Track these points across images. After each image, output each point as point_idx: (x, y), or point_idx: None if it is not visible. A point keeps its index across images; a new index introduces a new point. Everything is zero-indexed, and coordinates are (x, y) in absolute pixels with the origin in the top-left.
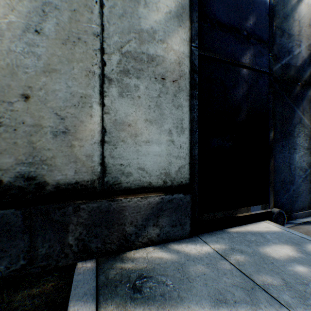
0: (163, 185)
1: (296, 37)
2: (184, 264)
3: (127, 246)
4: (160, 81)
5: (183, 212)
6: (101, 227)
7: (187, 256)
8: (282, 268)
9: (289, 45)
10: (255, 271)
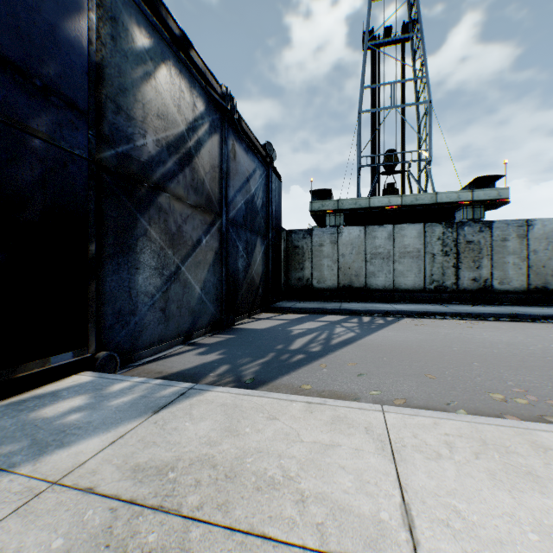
0: None
1: (140, 123)
2: None
3: None
4: None
5: None
6: None
7: None
8: (46, 427)
9: (131, 131)
10: None
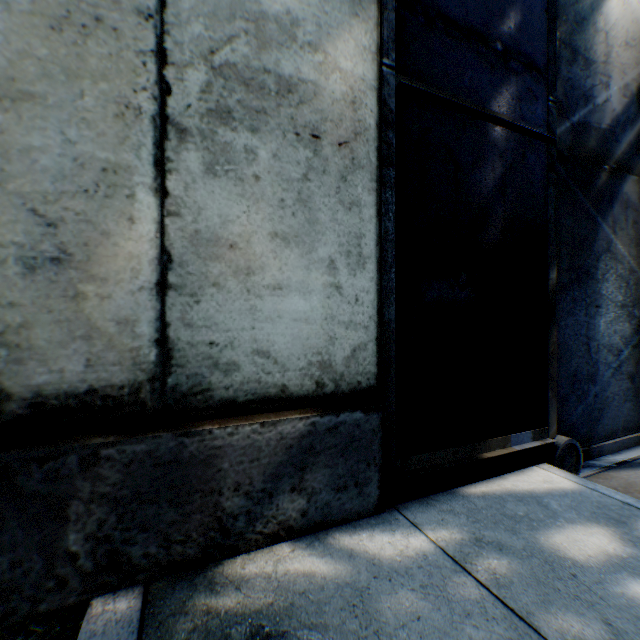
0: (316, 391)
1: (600, 66)
2: (368, 590)
3: (226, 545)
4: (307, 142)
5: (363, 455)
6: (157, 502)
7: (373, 567)
8: (598, 591)
9: (588, 84)
10: (538, 603)
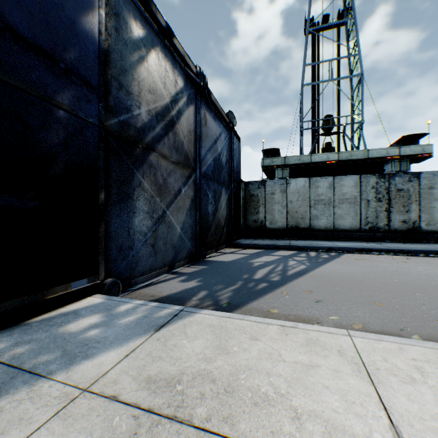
0: None
1: (136, 97)
2: None
3: None
4: None
5: None
6: None
7: None
8: (72, 340)
9: (129, 103)
10: (33, 357)
